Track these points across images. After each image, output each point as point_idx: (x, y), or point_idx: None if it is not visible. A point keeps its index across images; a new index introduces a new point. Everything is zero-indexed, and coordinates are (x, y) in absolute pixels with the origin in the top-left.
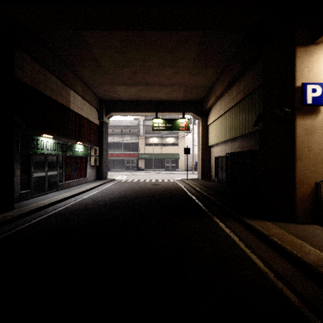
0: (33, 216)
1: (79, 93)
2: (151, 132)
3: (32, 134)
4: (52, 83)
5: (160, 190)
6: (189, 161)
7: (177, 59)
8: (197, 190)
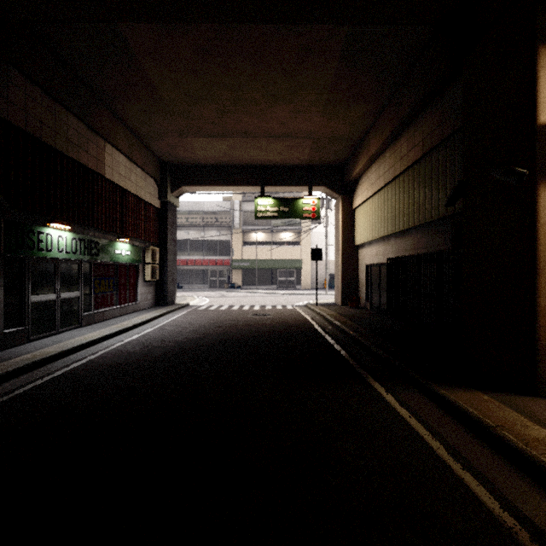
0: (20, 381)
1: (123, 149)
2: (253, 223)
3: (28, 222)
4: (68, 127)
5: (268, 324)
6: (318, 273)
7: (301, 85)
8: (335, 325)
